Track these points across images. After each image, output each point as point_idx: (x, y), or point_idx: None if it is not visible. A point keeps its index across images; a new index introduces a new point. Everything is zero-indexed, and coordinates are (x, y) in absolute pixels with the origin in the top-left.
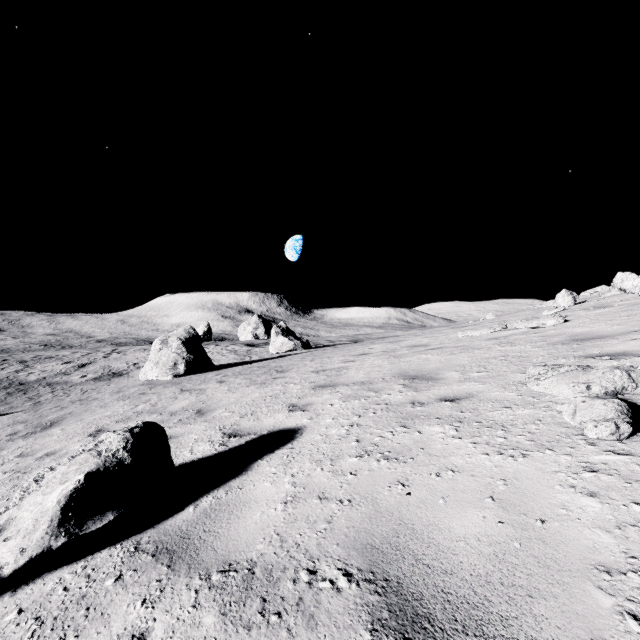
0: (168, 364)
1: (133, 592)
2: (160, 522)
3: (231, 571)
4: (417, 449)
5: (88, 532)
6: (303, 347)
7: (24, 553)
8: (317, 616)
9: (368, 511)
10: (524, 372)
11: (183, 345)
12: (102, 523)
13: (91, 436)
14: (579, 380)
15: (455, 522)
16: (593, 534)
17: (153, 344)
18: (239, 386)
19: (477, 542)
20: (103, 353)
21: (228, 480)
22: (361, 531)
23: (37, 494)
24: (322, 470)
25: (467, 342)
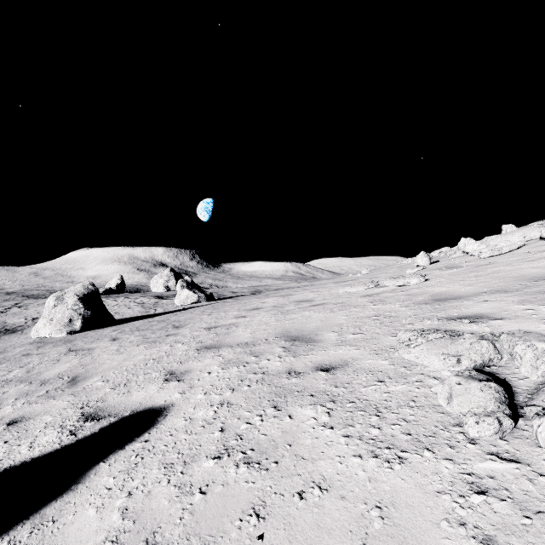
0: (63, 321)
1: None
2: None
3: None
4: (284, 446)
5: None
6: (207, 299)
7: None
8: None
9: None
10: (395, 335)
11: (80, 301)
12: None
13: None
14: (449, 351)
15: None
16: None
17: (47, 301)
18: (130, 345)
19: None
20: (2, 308)
21: (46, 503)
22: None
23: None
24: (168, 483)
25: (345, 298)
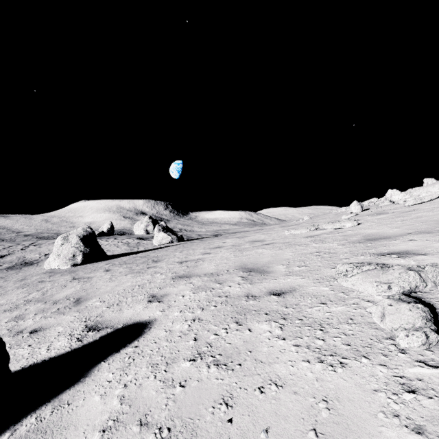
0: (68, 256)
1: None
2: None
3: None
4: (245, 352)
5: None
6: (178, 240)
7: None
8: None
9: None
10: (334, 267)
11: (81, 241)
12: None
13: None
14: (380, 279)
15: None
16: None
17: (56, 240)
18: (119, 274)
19: None
20: (22, 246)
21: (62, 390)
22: None
23: None
24: (154, 378)
25: (291, 239)
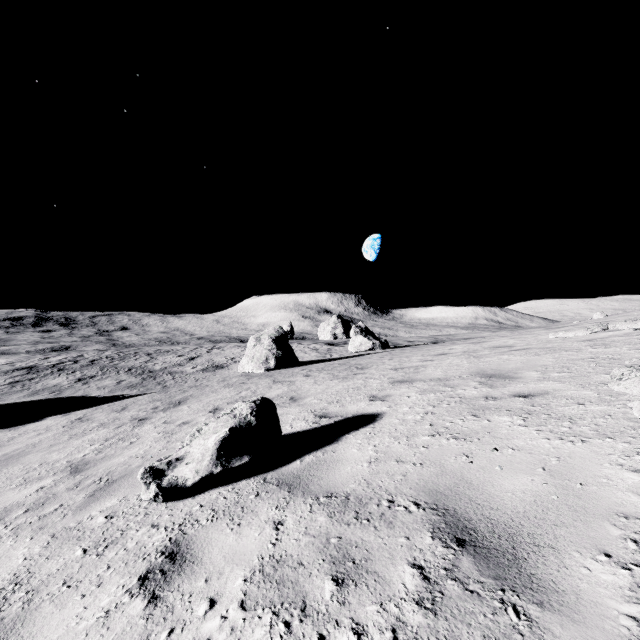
0: (261, 359)
1: (269, 502)
2: (277, 468)
3: (333, 497)
4: (484, 433)
5: (233, 466)
6: (381, 347)
7: (198, 473)
8: (394, 523)
9: (436, 471)
10: (610, 373)
11: (273, 342)
12: (241, 462)
13: (211, 412)
14: None
15: (507, 481)
16: (624, 495)
17: (249, 341)
18: (323, 380)
19: (522, 494)
20: (206, 349)
21: (323, 446)
22: (429, 482)
23: (200, 439)
24: (399, 443)
25: (557, 343)
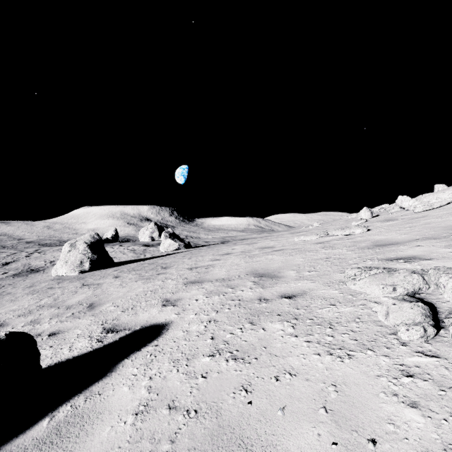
0: (75, 263)
1: None
2: (9, 441)
3: None
4: (261, 348)
5: None
6: (185, 247)
7: None
8: None
9: (211, 426)
10: (343, 272)
11: (88, 247)
12: None
13: None
14: (386, 282)
15: (292, 442)
16: None
17: (63, 247)
18: (129, 281)
19: None
20: (26, 253)
21: (92, 383)
22: None
23: None
24: (177, 372)
25: (301, 245)
